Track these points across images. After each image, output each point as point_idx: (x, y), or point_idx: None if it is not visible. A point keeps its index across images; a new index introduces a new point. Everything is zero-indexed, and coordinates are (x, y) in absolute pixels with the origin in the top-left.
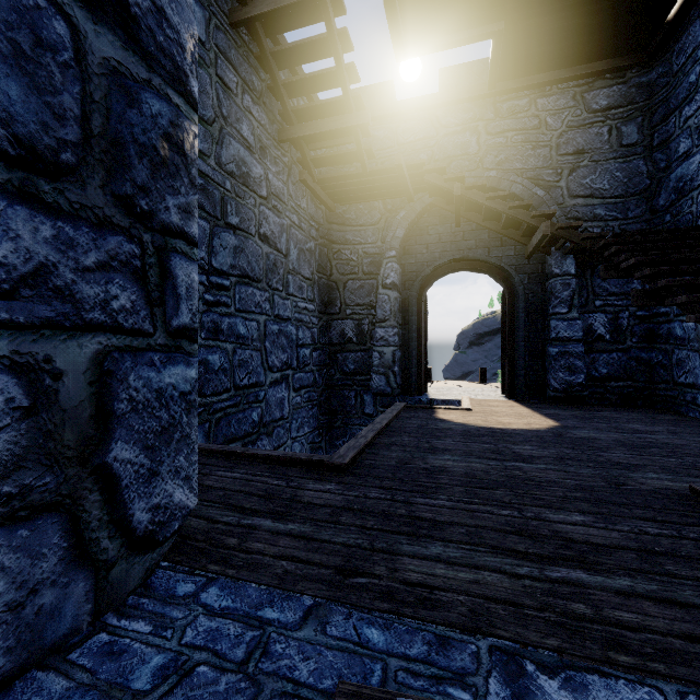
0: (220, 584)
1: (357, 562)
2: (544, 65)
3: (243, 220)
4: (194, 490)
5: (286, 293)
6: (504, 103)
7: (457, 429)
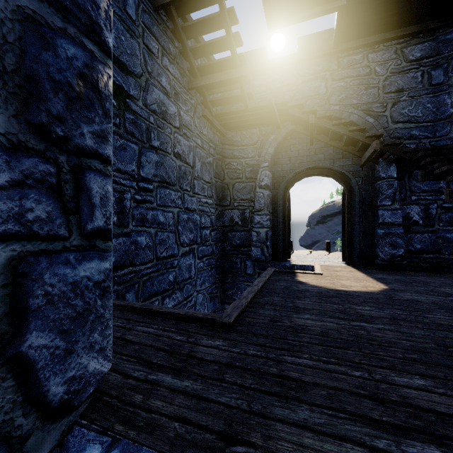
0: (122, 446)
1: (236, 426)
2: (374, 29)
3: (162, 143)
4: (108, 357)
5: (192, 192)
6: (345, 58)
7: (313, 290)
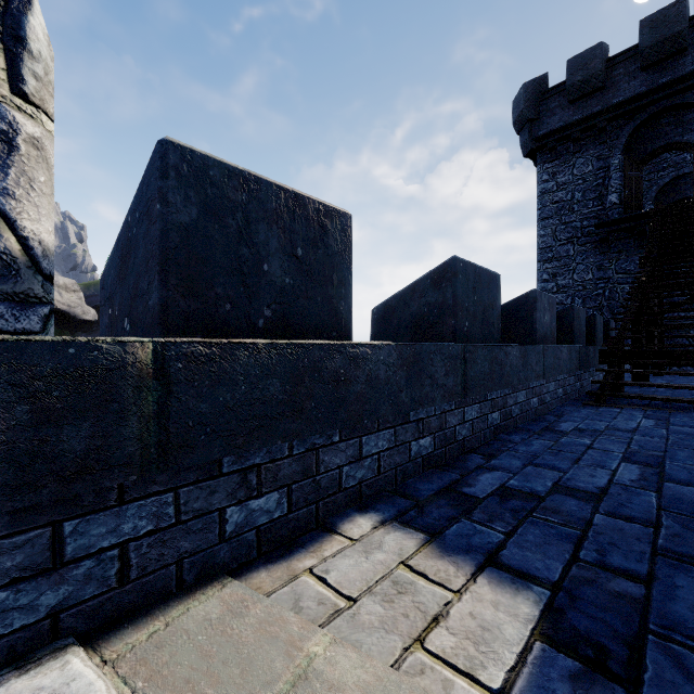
0: None
1: None
2: None
3: None
4: None
5: None
6: None
7: None
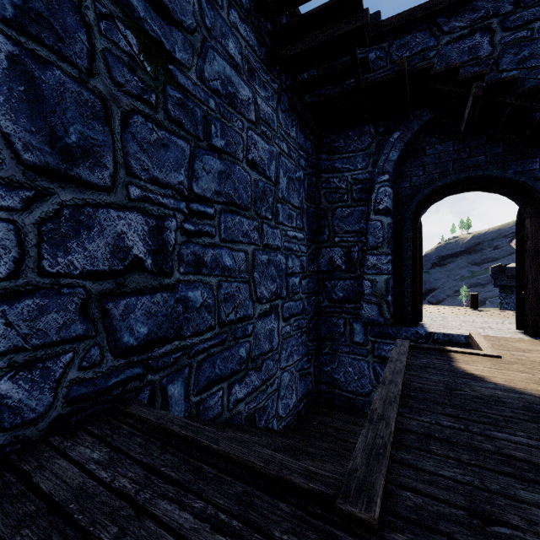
0: None
1: None
2: None
3: (229, 143)
4: None
5: (275, 222)
6: None
7: (511, 401)
